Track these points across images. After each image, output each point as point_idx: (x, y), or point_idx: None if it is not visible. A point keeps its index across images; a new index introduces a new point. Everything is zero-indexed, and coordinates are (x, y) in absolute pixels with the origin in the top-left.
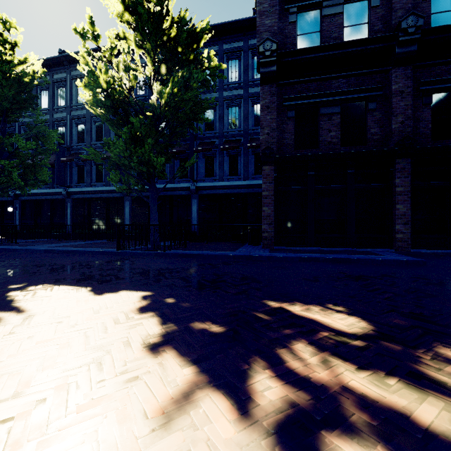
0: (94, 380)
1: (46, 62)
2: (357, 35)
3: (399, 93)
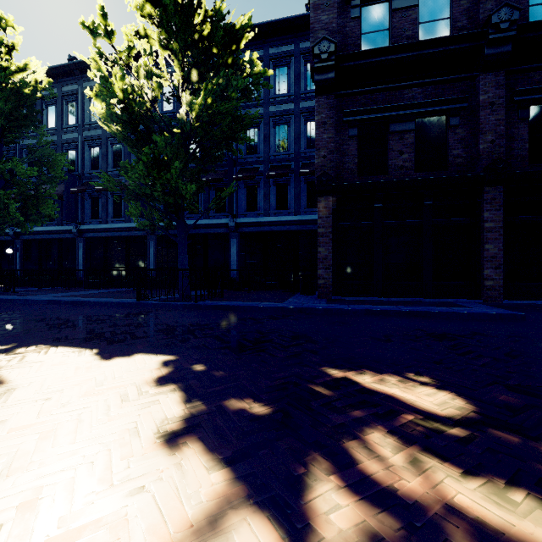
0: (78, 493)
1: (52, 71)
2: (436, 33)
3: (489, 105)
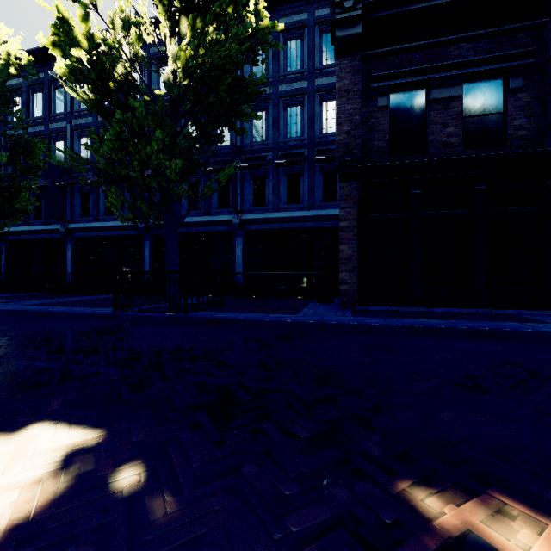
0: None
1: (38, 53)
2: None
3: None
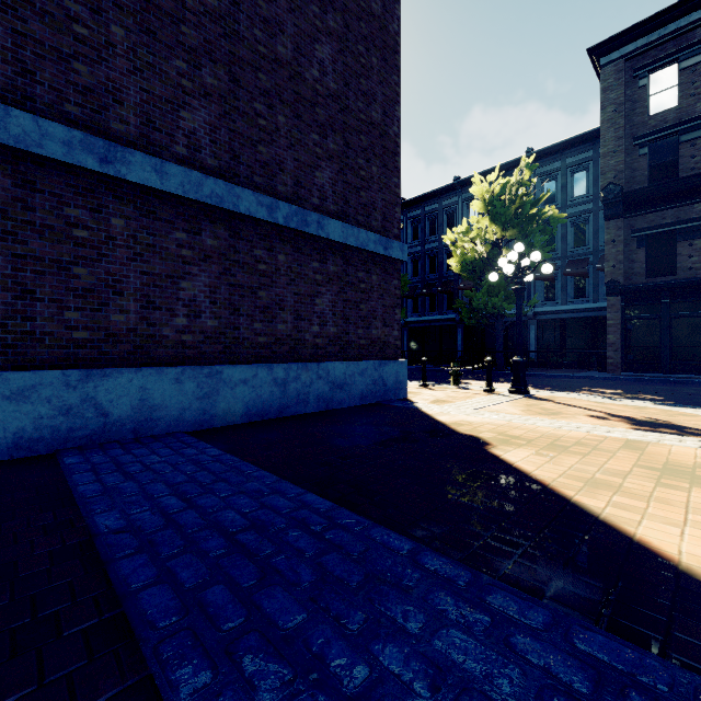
0: None
1: None
2: None
3: None
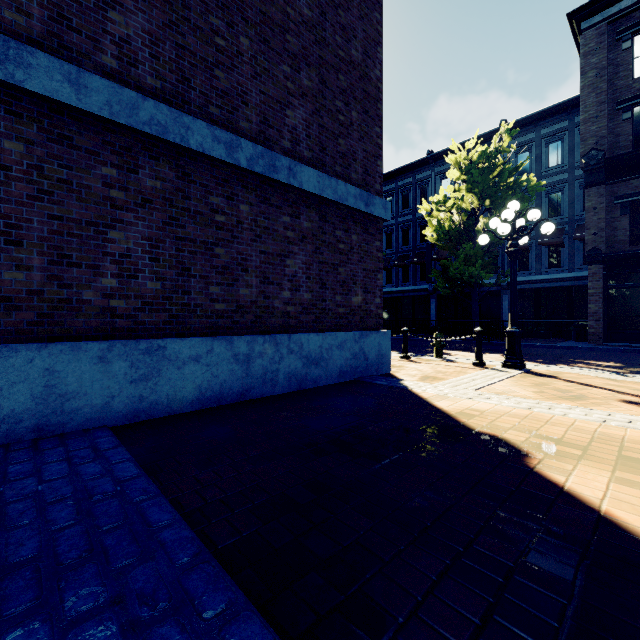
0: None
1: None
2: None
3: None
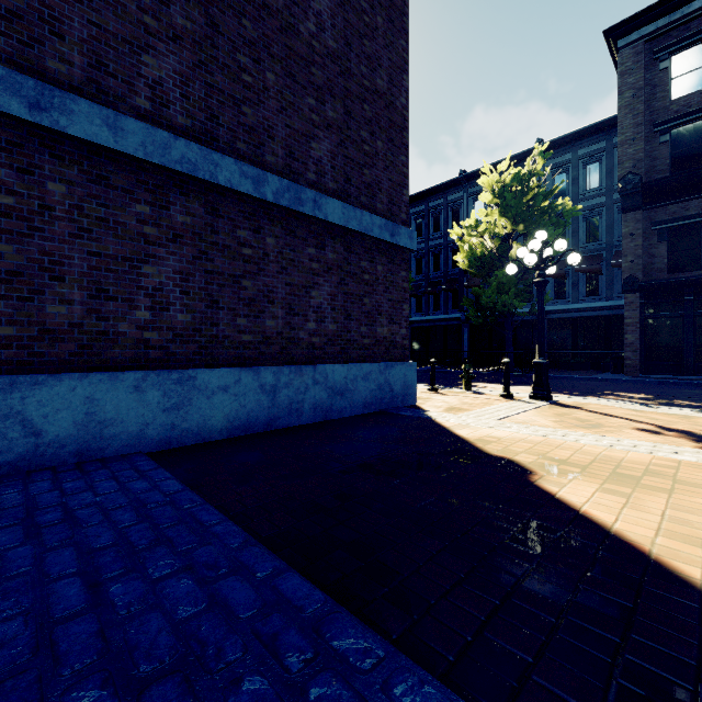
0: None
1: None
2: None
3: None
